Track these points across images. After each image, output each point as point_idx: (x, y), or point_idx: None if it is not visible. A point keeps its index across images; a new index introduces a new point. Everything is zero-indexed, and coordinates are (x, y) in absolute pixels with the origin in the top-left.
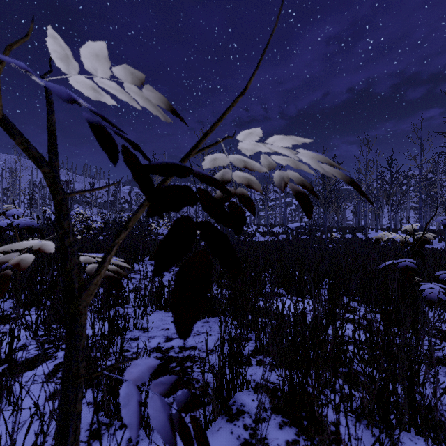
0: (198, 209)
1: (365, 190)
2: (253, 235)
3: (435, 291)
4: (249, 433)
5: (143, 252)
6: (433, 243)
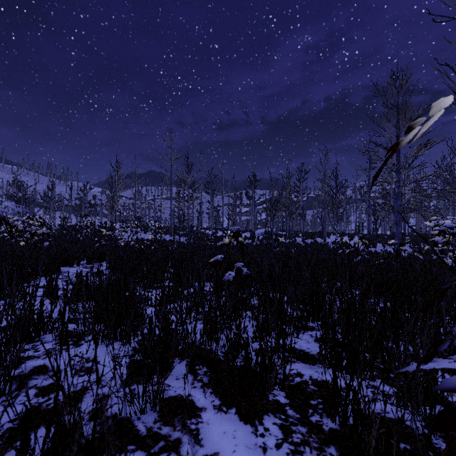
0: (173, 214)
1: (324, 198)
2: (219, 240)
3: (230, 276)
4: (33, 347)
5: (78, 256)
6: (378, 246)
